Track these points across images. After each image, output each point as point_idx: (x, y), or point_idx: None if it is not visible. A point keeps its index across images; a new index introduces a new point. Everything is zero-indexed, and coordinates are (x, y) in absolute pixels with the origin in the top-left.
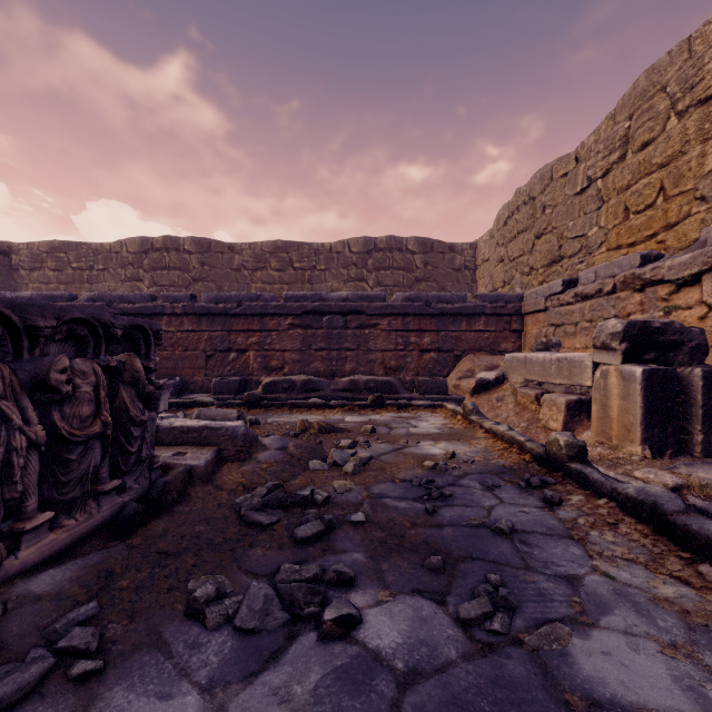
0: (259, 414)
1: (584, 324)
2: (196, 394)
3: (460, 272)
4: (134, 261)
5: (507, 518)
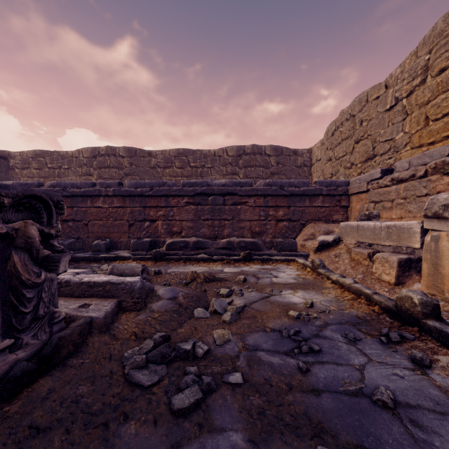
0: (162, 265)
1: (399, 200)
2: (120, 250)
3: (300, 168)
4: (87, 163)
5: (383, 384)
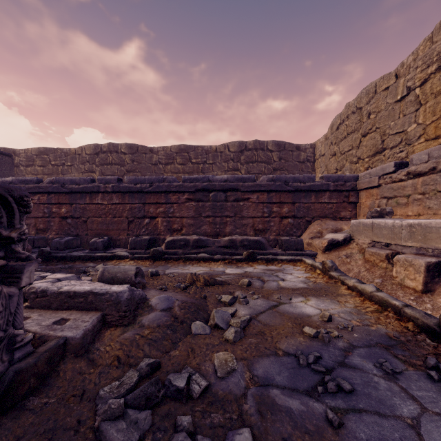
0: (161, 265)
1: (416, 196)
2: (118, 248)
3: (303, 163)
4: (89, 160)
5: None
